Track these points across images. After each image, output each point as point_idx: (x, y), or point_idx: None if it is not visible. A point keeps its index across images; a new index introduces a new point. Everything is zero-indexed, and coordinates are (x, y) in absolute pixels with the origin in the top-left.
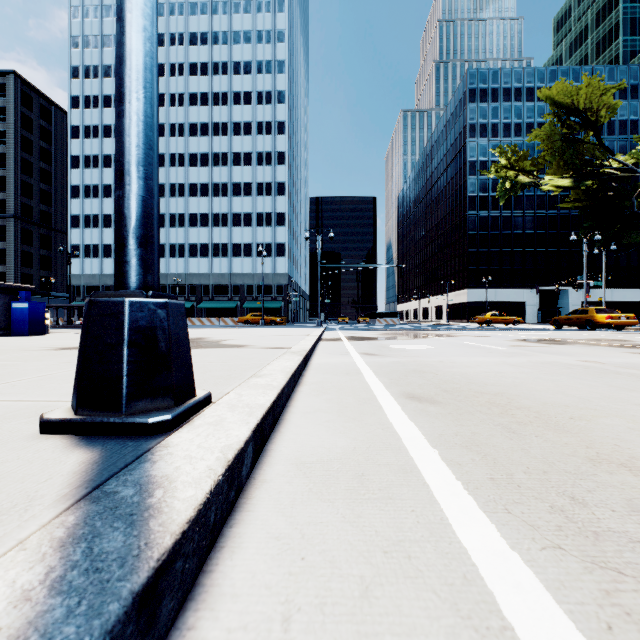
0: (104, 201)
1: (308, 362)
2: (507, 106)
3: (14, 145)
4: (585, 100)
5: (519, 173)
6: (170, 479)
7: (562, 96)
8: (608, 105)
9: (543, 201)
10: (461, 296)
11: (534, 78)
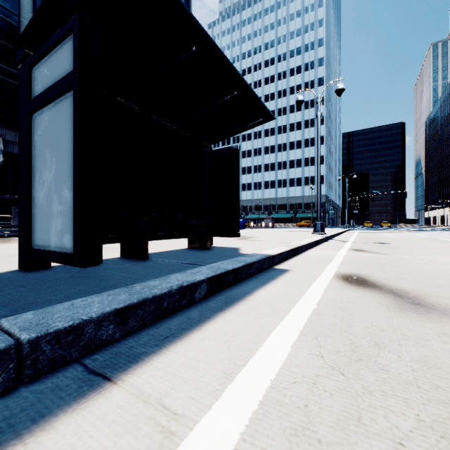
0: None
1: (339, 235)
2: None
3: None
4: None
5: None
6: (329, 234)
7: None
8: None
9: None
10: None
11: None
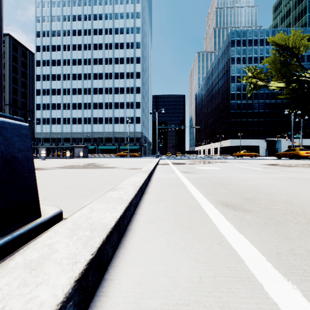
0: (52, 97)
1: (151, 177)
2: (250, 48)
3: (9, 70)
4: (292, 42)
5: (258, 80)
6: None
7: (280, 41)
8: (304, 45)
9: (268, 95)
10: (227, 143)
11: (264, 34)
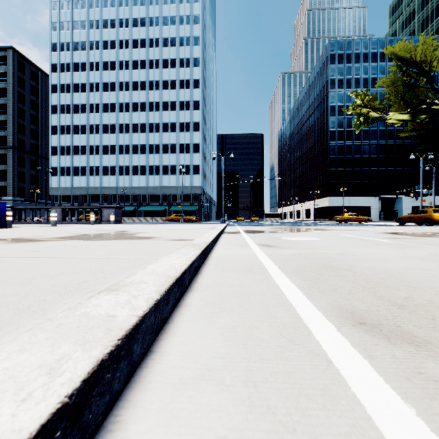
0: (74, 136)
1: (209, 254)
2: (357, 66)
3: (12, 98)
4: (421, 54)
5: (370, 110)
6: None
7: (403, 52)
8: None
9: (384, 134)
10: (324, 202)
11: (377, 46)
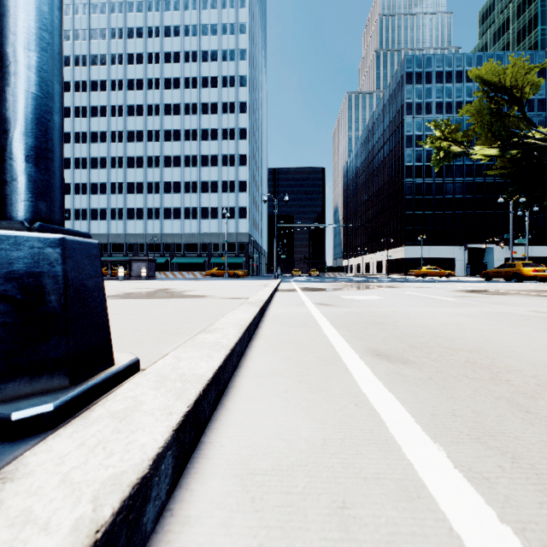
0: (91, 171)
1: (265, 312)
2: (439, 87)
3: None
4: (511, 78)
5: (452, 144)
6: None
7: (490, 75)
8: (532, 82)
9: (471, 170)
10: (399, 252)
11: (463, 62)
